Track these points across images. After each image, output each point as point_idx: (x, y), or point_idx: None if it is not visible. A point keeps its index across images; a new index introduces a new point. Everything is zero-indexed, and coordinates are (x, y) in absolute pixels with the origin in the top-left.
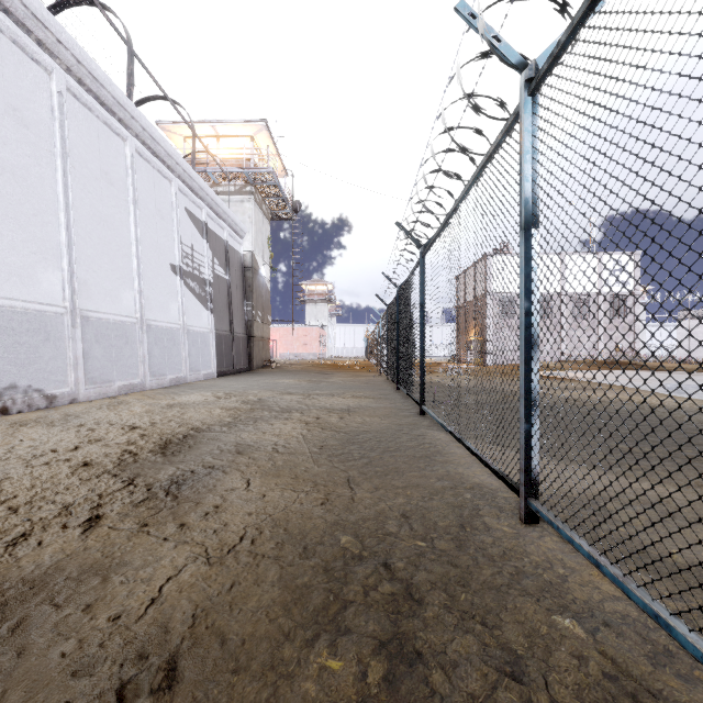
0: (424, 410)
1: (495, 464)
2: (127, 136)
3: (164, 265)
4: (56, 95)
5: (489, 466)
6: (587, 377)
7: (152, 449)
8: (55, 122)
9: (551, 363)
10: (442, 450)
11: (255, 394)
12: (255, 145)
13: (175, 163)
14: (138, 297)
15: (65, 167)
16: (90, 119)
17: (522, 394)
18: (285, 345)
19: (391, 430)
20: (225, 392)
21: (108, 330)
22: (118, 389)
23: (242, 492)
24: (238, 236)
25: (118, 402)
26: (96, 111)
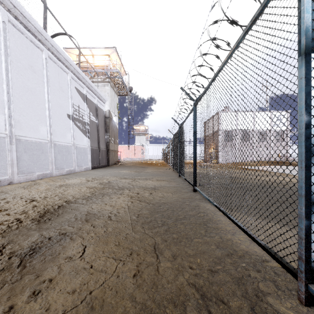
0: (196, 189)
1: (250, 230)
2: (43, 49)
3: (63, 114)
4: (1, 22)
5: (254, 239)
6: (269, 169)
7: (33, 218)
8: (1, 37)
9: (249, 162)
10: (212, 218)
11: (107, 179)
12: (110, 59)
13: (69, 64)
14: (49, 129)
15: (7, 61)
16: (22, 38)
17: (302, 195)
18: (125, 154)
19: (179, 202)
20: (92, 177)
21: (31, 146)
22: (37, 176)
23: (76, 261)
24: (102, 102)
25: (34, 183)
26: (25, 34)
